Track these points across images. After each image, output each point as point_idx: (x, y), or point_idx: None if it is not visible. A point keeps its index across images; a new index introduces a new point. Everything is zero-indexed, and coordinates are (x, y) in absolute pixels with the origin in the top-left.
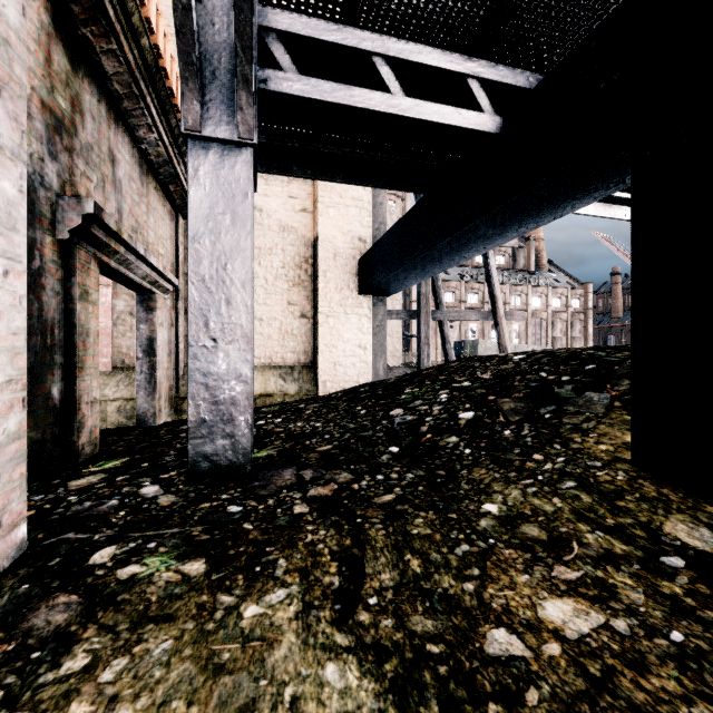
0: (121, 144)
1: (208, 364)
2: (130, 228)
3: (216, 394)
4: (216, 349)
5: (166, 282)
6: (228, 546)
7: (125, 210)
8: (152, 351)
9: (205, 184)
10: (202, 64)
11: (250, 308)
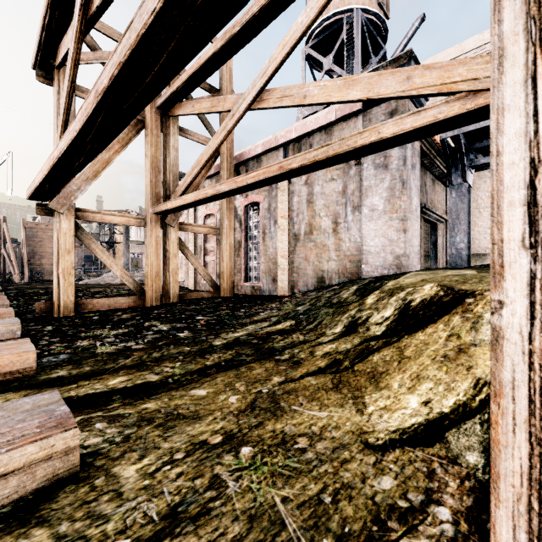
0: (427, 178)
1: (454, 240)
2: (429, 203)
3: (456, 247)
4: (456, 236)
5: (441, 219)
6: (456, 269)
7: (428, 198)
8: (436, 246)
9: (453, 196)
10: (452, 168)
11: (466, 224)
